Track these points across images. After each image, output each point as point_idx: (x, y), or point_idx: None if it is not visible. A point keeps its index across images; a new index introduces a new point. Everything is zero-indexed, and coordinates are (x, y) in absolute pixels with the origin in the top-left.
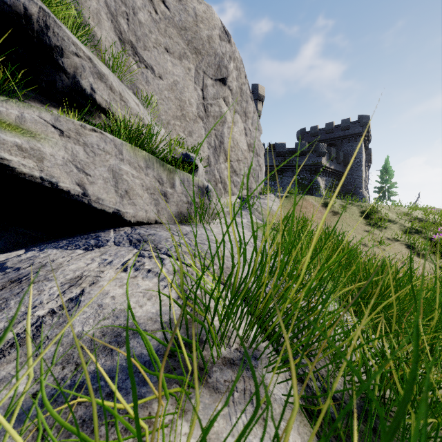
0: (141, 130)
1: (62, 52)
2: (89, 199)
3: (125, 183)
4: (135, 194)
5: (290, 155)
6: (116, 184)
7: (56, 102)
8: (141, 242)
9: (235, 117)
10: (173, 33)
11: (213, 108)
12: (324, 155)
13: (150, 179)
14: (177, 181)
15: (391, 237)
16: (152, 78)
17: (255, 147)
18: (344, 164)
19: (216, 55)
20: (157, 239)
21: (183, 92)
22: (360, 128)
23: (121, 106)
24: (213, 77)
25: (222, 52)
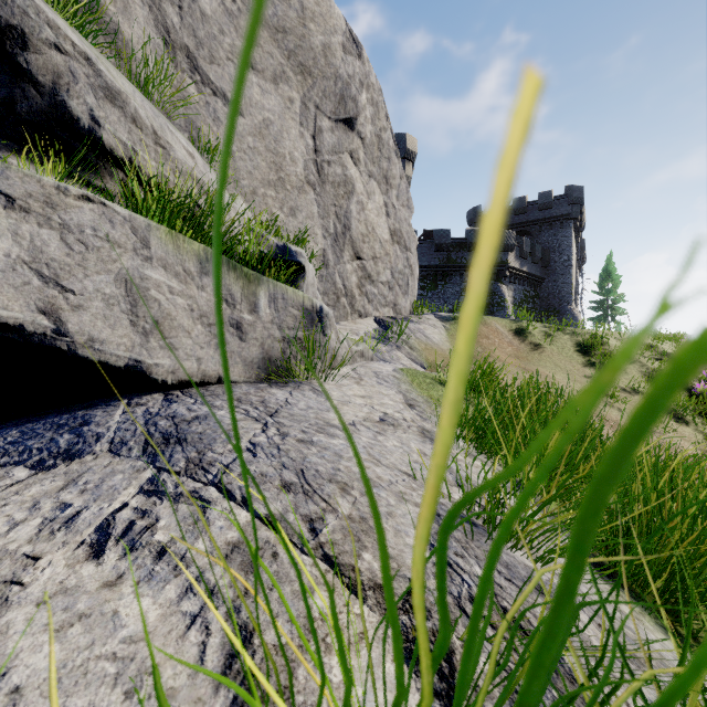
0: (190, 201)
1: (24, 39)
2: (70, 342)
3: (153, 305)
4: (176, 327)
5: (457, 248)
6: (133, 307)
7: (19, 143)
8: (169, 444)
9: (369, 185)
10: (263, 37)
11: (332, 168)
12: (513, 250)
13: (209, 296)
14: (263, 299)
15: (629, 386)
16: (225, 113)
17: (402, 236)
18: (544, 265)
19: (337, 78)
20: (209, 432)
21: (280, 139)
22: (569, 206)
23: (156, 156)
24: (332, 115)
25: (347, 74)
